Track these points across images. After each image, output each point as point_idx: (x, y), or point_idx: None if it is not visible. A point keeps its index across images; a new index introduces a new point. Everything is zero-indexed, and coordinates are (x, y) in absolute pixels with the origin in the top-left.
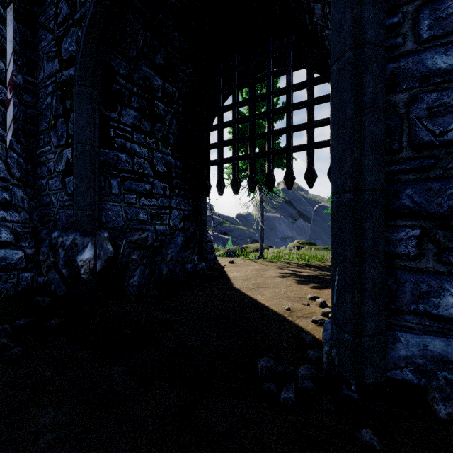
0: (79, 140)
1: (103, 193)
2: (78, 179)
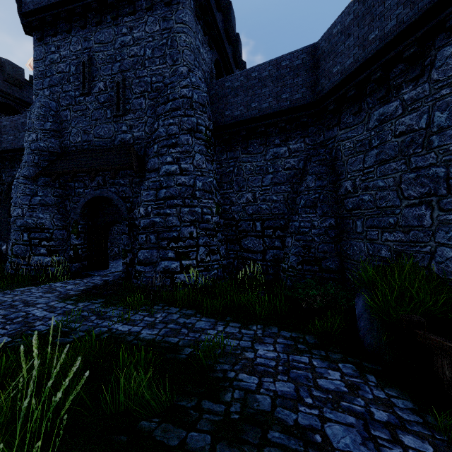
0: (3, 218)
1: (10, 230)
2: (2, 228)
